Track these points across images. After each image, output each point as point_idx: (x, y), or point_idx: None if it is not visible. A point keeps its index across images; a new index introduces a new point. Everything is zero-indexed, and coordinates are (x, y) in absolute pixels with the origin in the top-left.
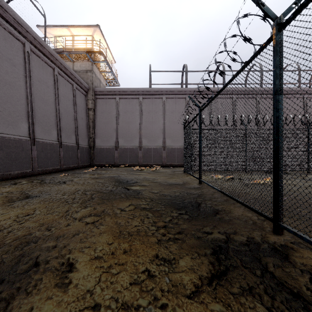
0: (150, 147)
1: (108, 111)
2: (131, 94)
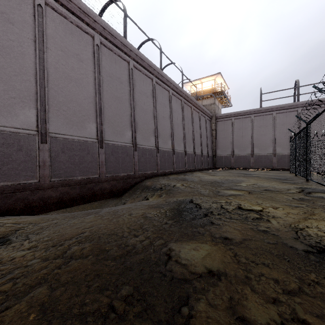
0: (261, 155)
1: (226, 130)
2: (244, 114)
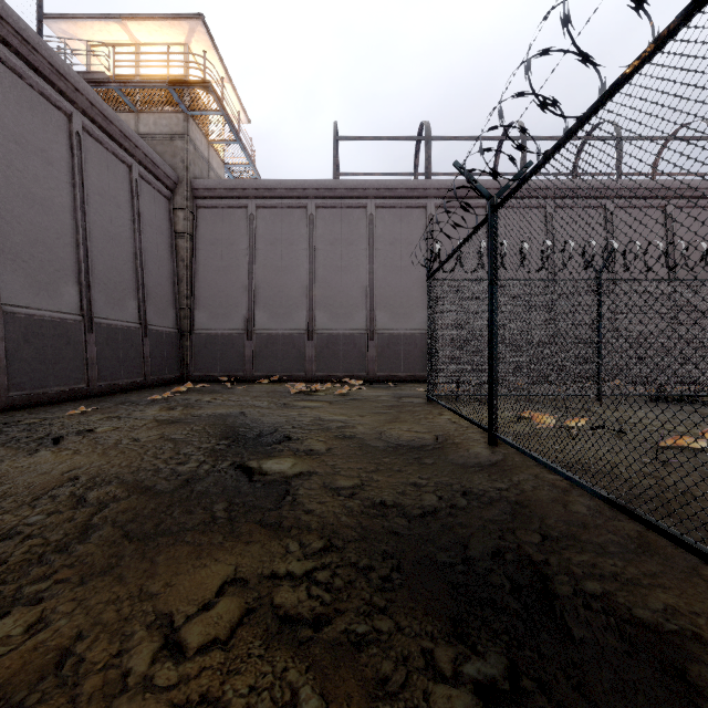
0: (337, 333)
1: (229, 241)
2: (288, 196)
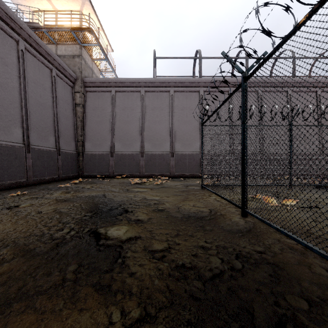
0: (155, 153)
1: (102, 108)
2: (131, 86)
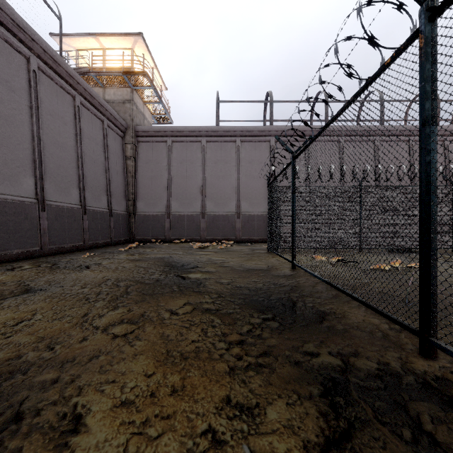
0: (218, 214)
1: (156, 161)
2: (190, 135)
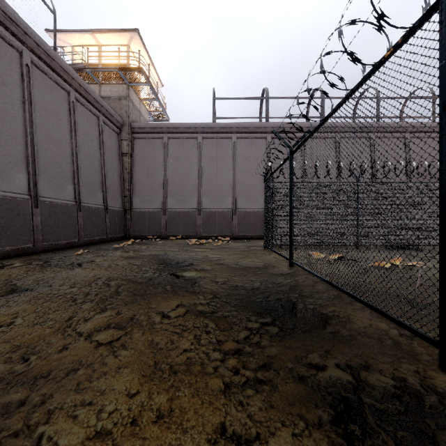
0: (214, 211)
1: (152, 158)
2: (186, 132)
